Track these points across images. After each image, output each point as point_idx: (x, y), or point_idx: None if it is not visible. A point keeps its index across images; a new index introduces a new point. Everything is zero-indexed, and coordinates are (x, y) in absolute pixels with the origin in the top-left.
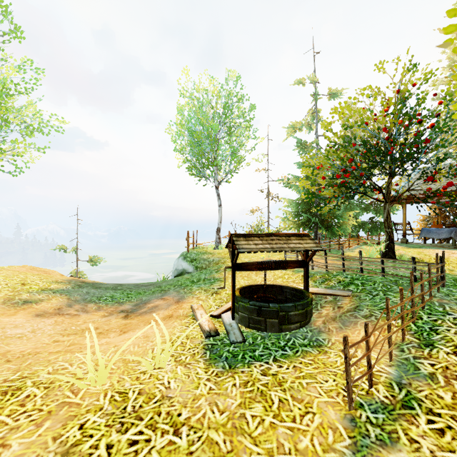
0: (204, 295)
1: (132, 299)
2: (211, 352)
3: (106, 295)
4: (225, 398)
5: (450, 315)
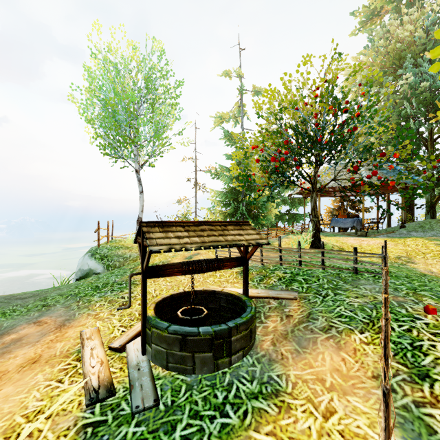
0: (107, 309)
1: None
2: None
3: None
4: None
5: (419, 321)
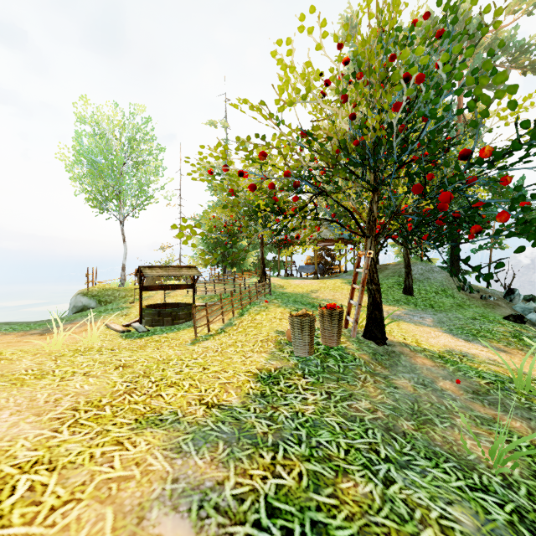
0: (115, 317)
1: (37, 328)
2: (126, 336)
3: (3, 327)
4: (137, 343)
5: (259, 305)
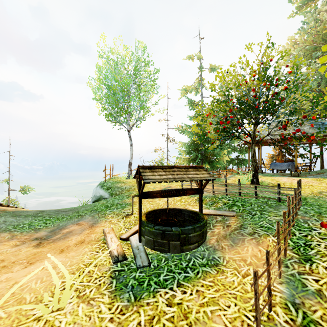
0: (116, 218)
1: (49, 225)
2: (118, 281)
3: (24, 222)
4: None
5: (315, 231)
